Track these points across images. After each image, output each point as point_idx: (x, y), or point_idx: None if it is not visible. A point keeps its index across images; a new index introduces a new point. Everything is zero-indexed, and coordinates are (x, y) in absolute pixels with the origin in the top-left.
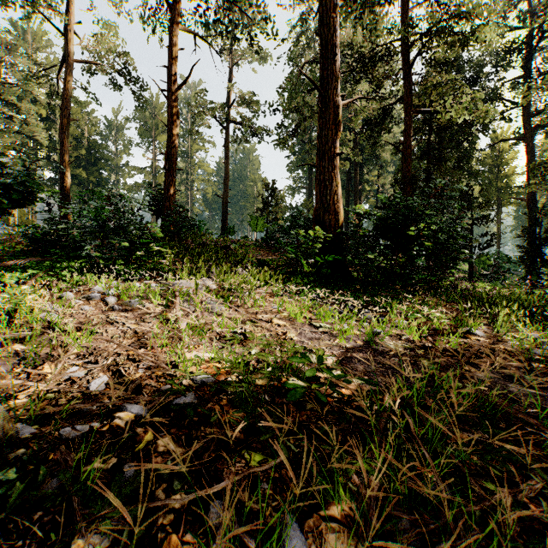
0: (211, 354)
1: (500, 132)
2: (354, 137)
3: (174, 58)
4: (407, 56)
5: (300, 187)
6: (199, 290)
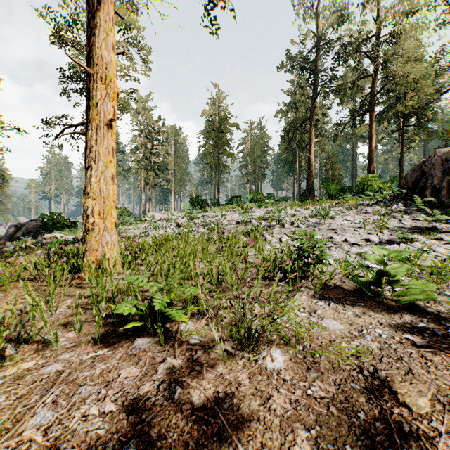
0: None
1: None
2: None
3: None
4: None
5: None
6: None
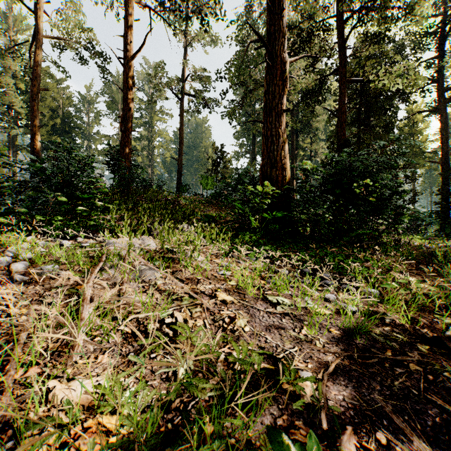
0: (99, 396)
1: (415, 105)
2: (292, 107)
3: (129, 28)
4: (342, 30)
5: (245, 153)
6: (131, 253)
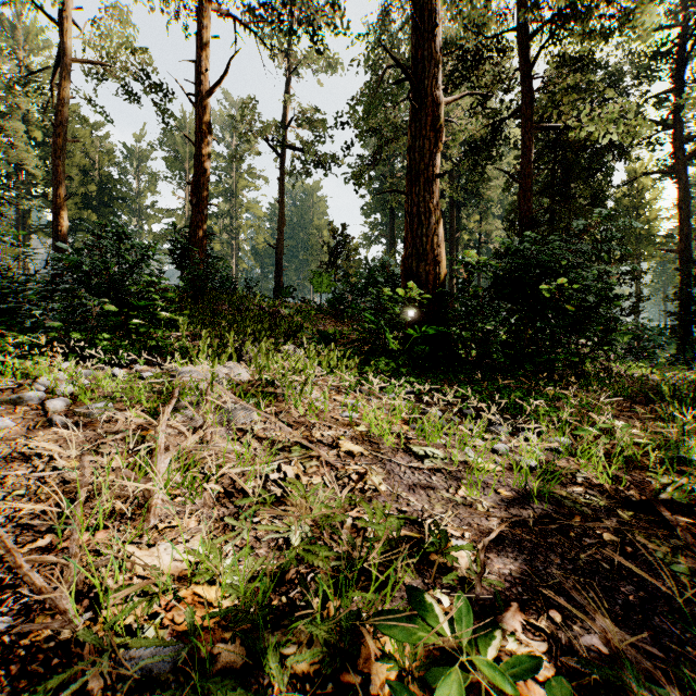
0: (193, 563)
1: (639, 164)
2: (451, 167)
3: (204, 49)
4: (526, 51)
5: (379, 236)
6: (216, 386)
